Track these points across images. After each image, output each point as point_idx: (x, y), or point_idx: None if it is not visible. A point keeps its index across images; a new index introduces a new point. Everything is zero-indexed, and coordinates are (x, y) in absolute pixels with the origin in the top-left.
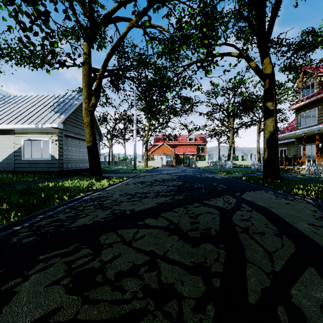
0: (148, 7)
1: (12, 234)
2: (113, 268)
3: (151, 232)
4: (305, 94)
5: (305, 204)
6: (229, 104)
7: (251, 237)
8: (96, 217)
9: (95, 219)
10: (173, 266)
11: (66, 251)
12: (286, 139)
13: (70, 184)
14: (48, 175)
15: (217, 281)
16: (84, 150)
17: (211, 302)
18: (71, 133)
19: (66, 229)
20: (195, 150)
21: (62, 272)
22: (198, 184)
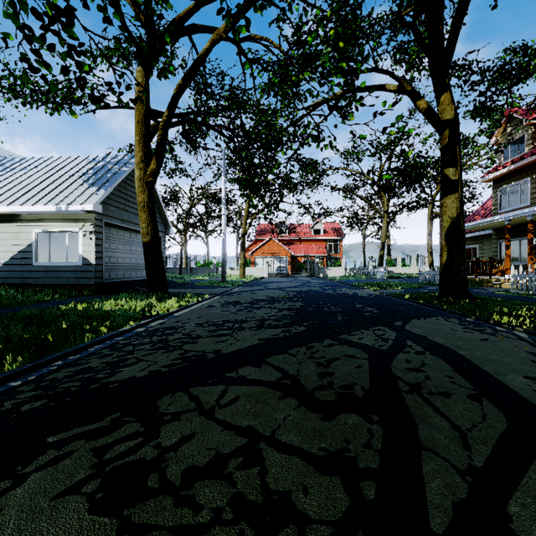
0: (245, 5)
1: (4, 395)
2: (179, 460)
3: (250, 392)
4: (508, 154)
5: (514, 341)
6: (381, 172)
7: (426, 402)
8: (154, 365)
9: (153, 367)
10: (288, 456)
11: (98, 427)
12: (478, 231)
13: (114, 306)
14: (77, 292)
15: (369, 487)
16: (138, 248)
17: (360, 531)
18: (117, 220)
19: (100, 386)
20: (324, 249)
21: (86, 468)
22: (329, 306)
